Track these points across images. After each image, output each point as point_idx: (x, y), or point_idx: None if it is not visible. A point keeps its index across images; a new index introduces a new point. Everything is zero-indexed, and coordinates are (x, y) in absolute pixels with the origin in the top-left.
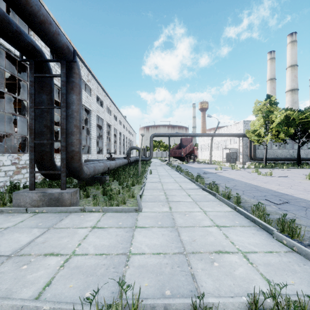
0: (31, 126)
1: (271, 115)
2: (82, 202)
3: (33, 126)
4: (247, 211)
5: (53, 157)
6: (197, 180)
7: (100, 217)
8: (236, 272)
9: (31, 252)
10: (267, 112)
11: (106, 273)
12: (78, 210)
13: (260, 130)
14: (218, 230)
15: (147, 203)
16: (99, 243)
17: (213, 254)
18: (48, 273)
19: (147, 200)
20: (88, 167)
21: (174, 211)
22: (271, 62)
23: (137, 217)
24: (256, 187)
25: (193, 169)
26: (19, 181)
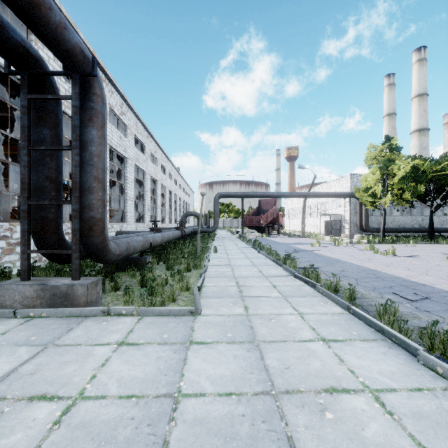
0: (23, 178)
1: (391, 165)
2: (106, 298)
3: (26, 178)
4: (368, 314)
5: (60, 228)
6: (286, 263)
7: (134, 325)
8: (366, 432)
9: (7, 392)
10: (385, 161)
11: (134, 438)
12: (98, 313)
13: (375, 187)
14: (325, 348)
15: (209, 300)
16: (127, 375)
17: (323, 394)
18: (30, 438)
19: (210, 295)
20: (117, 243)
21: (252, 313)
22: (389, 89)
23: (193, 325)
24: (375, 273)
25: (279, 245)
26: (12, 265)
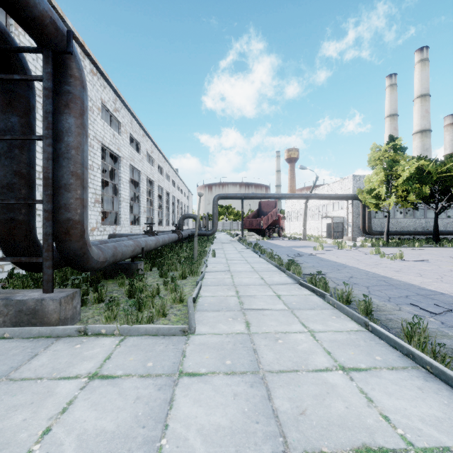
0: None
1: (395, 166)
2: (87, 312)
3: None
4: (389, 331)
5: (33, 231)
6: (289, 268)
7: (113, 349)
8: None
9: None
10: (389, 161)
11: None
12: (73, 332)
13: (380, 188)
14: (347, 381)
15: (206, 314)
16: (92, 427)
17: None
18: None
19: (207, 308)
20: (102, 248)
21: (255, 331)
22: (391, 90)
23: (184, 348)
24: (386, 280)
25: (280, 249)
26: None
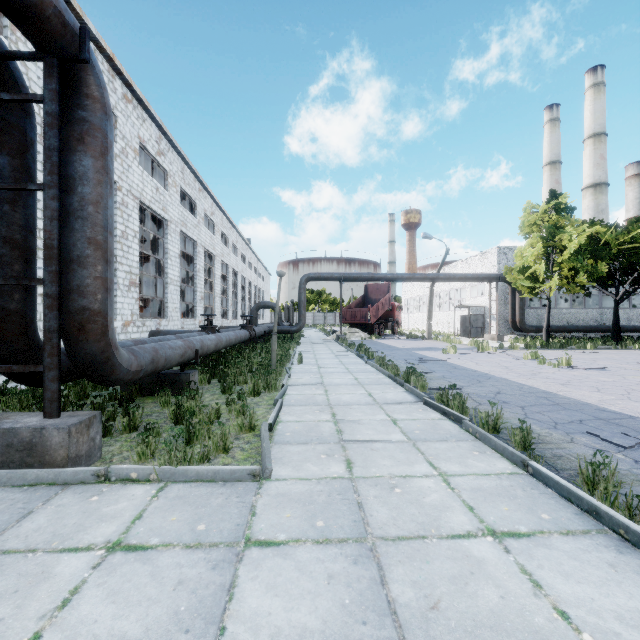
0: None
1: (559, 234)
2: (112, 446)
3: None
4: (559, 474)
5: (31, 327)
6: (409, 380)
7: (148, 503)
8: None
9: None
10: (550, 227)
11: None
12: (88, 477)
13: (537, 266)
14: (500, 553)
15: (287, 449)
16: (106, 632)
17: None
18: None
19: (289, 439)
20: (135, 351)
21: (361, 475)
22: (552, 127)
23: (255, 501)
24: (549, 397)
25: (395, 352)
26: None
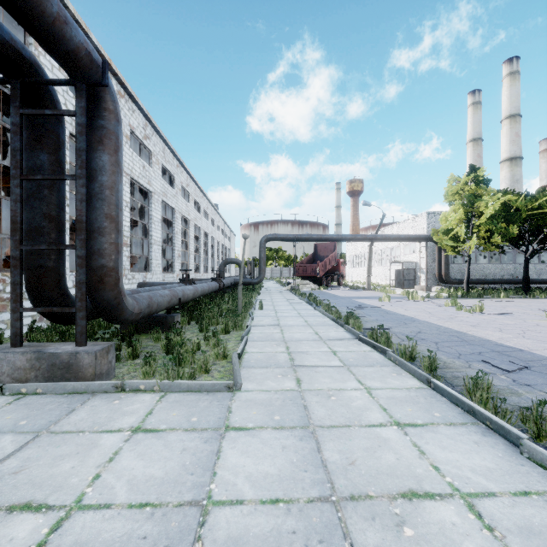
0: (14, 216)
1: (477, 201)
2: (122, 368)
3: (18, 216)
4: (453, 389)
5: (62, 279)
6: (348, 322)
7: (155, 405)
8: None
9: None
10: (470, 196)
11: None
12: (109, 388)
13: (458, 228)
14: (400, 435)
15: (252, 371)
16: (141, 474)
17: (399, 500)
18: None
19: (253, 364)
20: (136, 298)
21: (307, 388)
22: (474, 109)
23: (230, 404)
24: (459, 335)
25: (339, 300)
26: (5, 326)
